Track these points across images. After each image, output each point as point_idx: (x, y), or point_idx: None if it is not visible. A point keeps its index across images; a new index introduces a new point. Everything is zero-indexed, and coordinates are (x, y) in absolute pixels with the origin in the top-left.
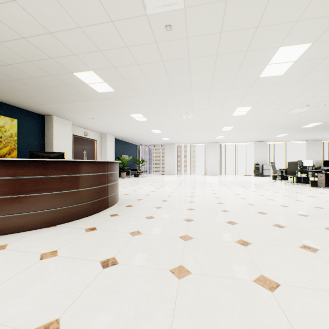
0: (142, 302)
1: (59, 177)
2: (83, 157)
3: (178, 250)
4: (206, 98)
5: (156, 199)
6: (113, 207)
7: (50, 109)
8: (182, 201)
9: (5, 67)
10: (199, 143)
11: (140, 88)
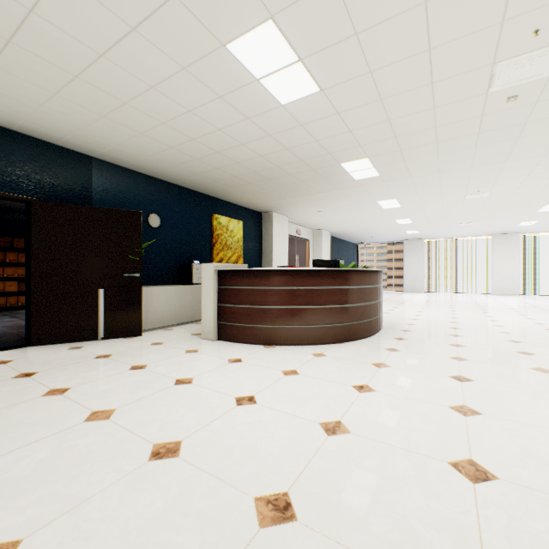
0: (543, 409)
1: (345, 289)
2: (294, 264)
3: (544, 380)
4: (529, 166)
5: (436, 325)
6: (385, 331)
7: (275, 205)
8: (486, 331)
9: (270, 169)
10: (473, 236)
11: (420, 167)
